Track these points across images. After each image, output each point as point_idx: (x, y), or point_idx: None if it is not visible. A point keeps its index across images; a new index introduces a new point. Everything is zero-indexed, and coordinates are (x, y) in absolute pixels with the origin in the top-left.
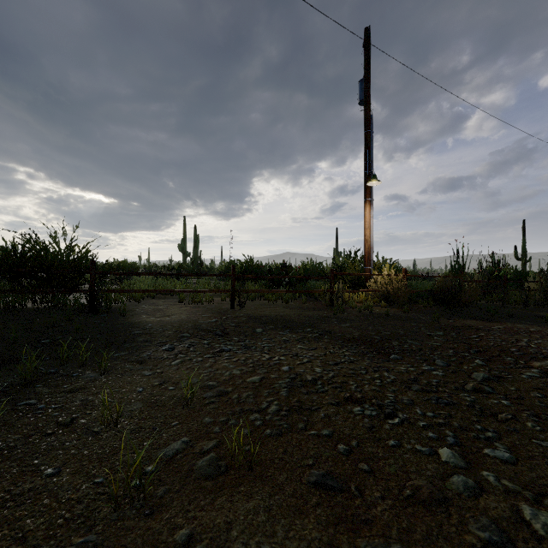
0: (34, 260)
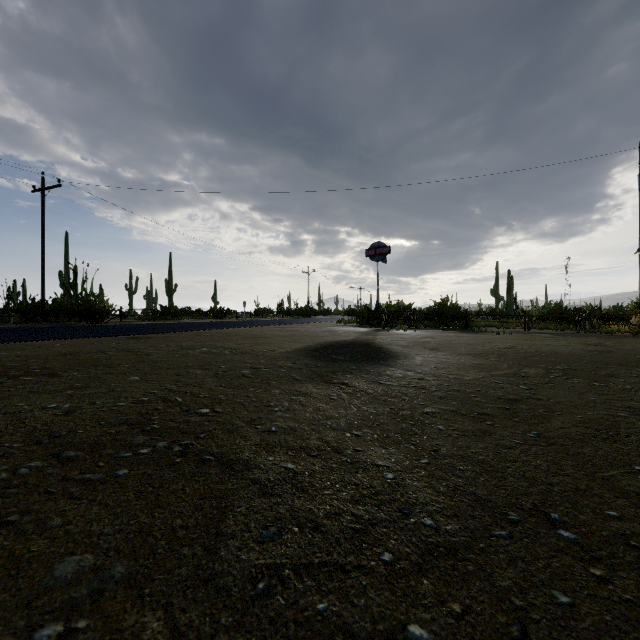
0: (440, 311)
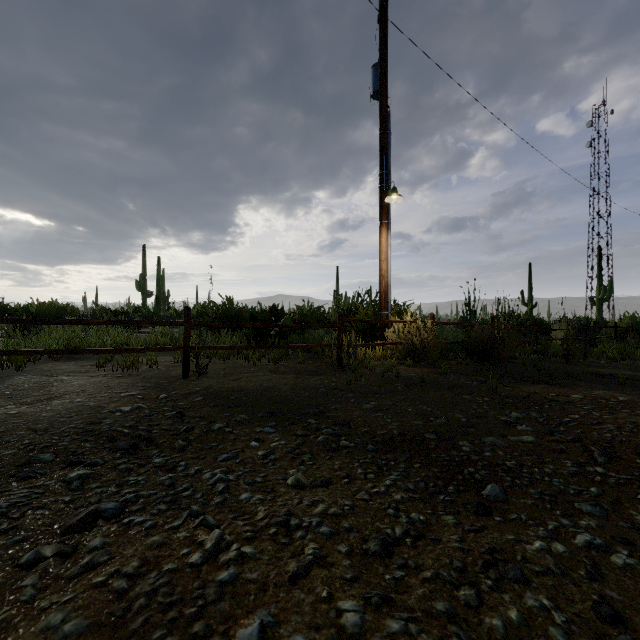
0: None
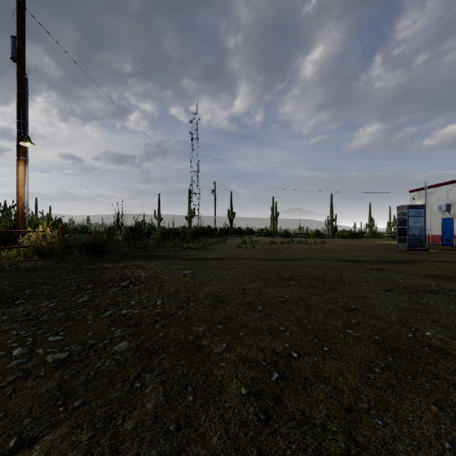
0: None
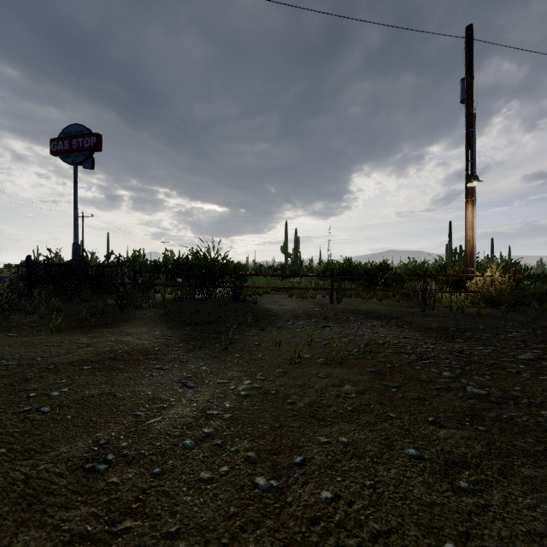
0: (198, 266)
